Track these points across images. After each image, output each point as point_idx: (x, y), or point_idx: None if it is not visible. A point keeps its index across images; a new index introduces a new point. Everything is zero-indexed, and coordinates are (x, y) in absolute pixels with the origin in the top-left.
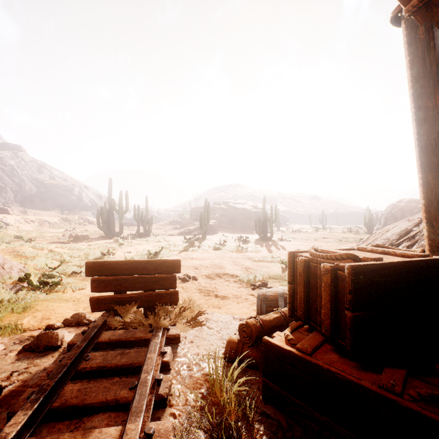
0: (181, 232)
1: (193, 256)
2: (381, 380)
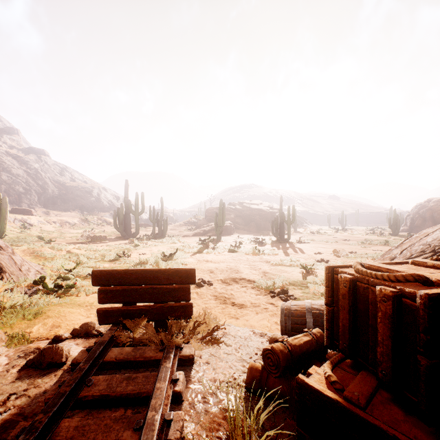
0: (196, 233)
1: (208, 259)
2: None
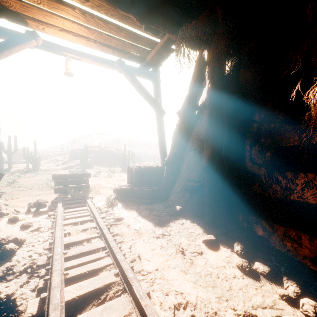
0: (64, 168)
1: None
2: (142, 188)
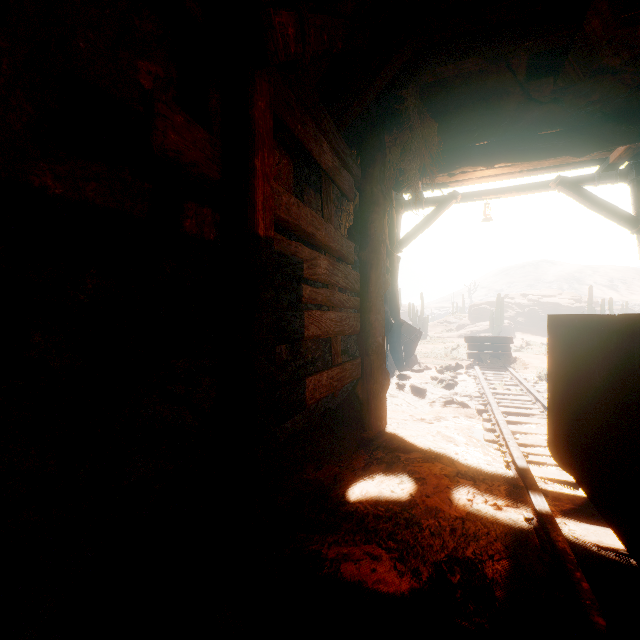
0: (461, 335)
1: None
2: None
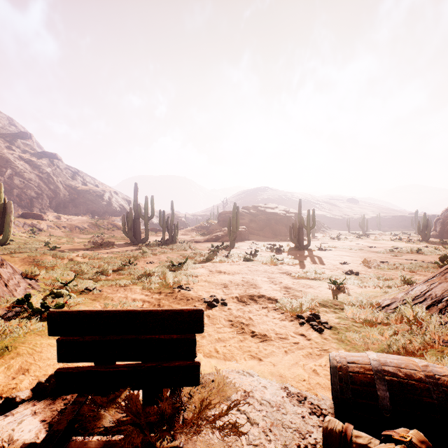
0: (208, 239)
1: (221, 269)
2: None
